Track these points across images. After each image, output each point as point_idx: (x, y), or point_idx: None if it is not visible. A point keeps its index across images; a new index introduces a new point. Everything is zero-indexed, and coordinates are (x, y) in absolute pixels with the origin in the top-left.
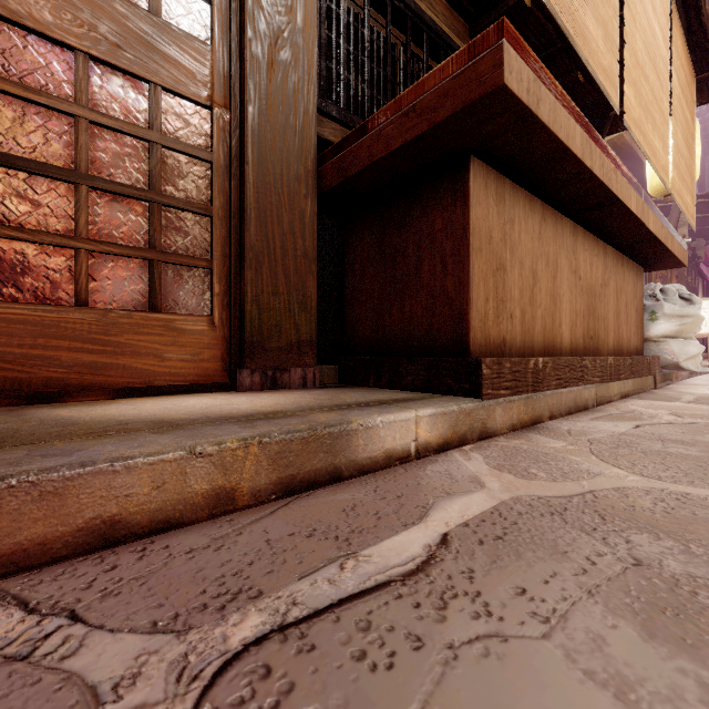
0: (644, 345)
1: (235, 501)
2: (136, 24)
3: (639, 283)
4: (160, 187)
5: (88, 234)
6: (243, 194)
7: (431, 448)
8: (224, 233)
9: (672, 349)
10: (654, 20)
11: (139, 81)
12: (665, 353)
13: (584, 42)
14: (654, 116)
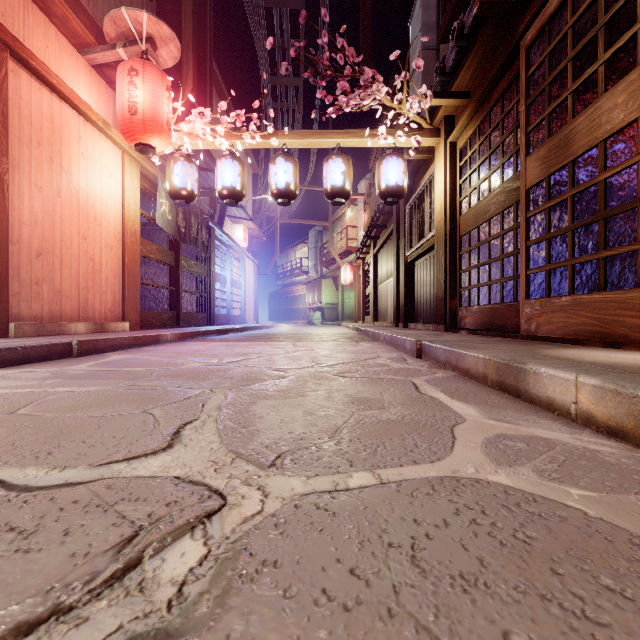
0: None
1: (487, 381)
2: None
3: None
4: None
5: None
6: None
7: (596, 422)
8: None
9: None
10: None
11: None
12: None
13: None
14: None
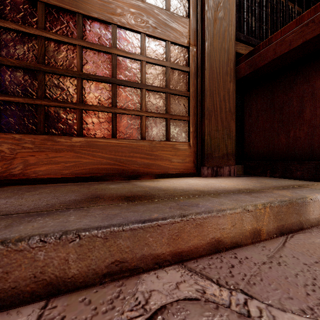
0: None
1: (260, 236)
2: (162, 17)
3: None
4: (169, 86)
5: (145, 109)
6: (203, 84)
7: None
8: (194, 103)
9: None
10: None
11: (161, 41)
12: None
13: None
14: None
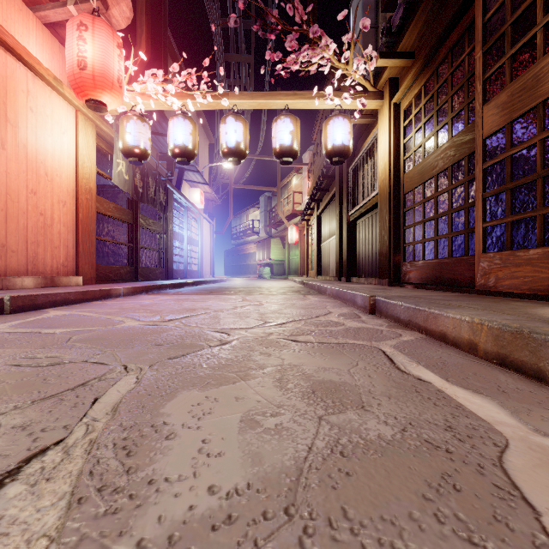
0: None
1: (477, 351)
2: None
3: None
4: None
5: None
6: None
7: None
8: None
9: None
10: None
11: None
12: None
13: None
14: None
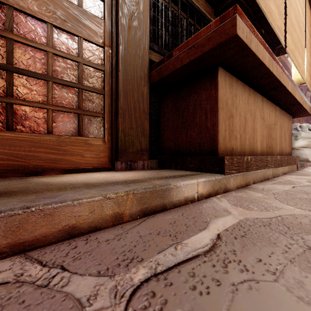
0: (292, 151)
1: (123, 218)
2: (72, 11)
3: (290, 123)
4: (82, 82)
5: (52, 102)
6: (117, 84)
7: (203, 196)
8: (109, 101)
9: (305, 153)
10: (298, 5)
11: (73, 36)
12: (301, 154)
13: (270, 15)
14: (298, 48)
